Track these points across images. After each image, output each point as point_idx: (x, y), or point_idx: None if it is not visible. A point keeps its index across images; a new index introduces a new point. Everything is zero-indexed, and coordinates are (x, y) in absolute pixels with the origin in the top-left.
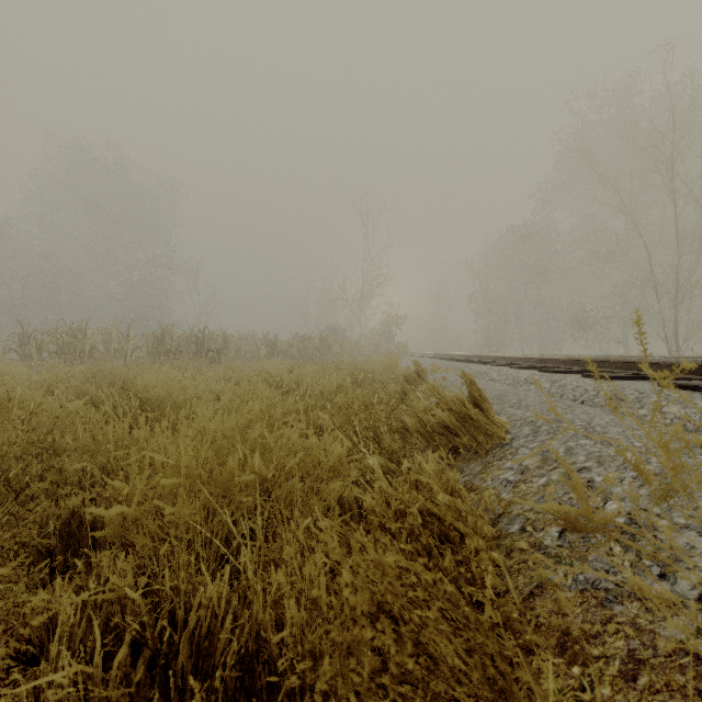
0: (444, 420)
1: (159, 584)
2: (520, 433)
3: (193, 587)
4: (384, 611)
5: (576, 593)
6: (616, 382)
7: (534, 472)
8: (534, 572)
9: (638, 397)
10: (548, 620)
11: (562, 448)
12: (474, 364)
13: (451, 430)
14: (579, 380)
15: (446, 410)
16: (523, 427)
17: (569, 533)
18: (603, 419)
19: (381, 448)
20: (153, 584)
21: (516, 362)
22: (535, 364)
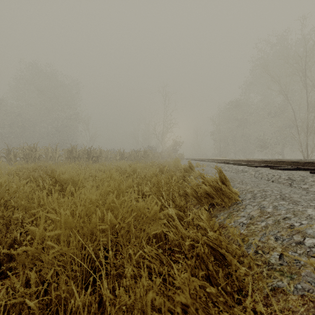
0: (206, 190)
1: (51, 289)
2: (246, 197)
3: (69, 295)
4: (185, 311)
5: (298, 297)
6: (288, 171)
7: (257, 218)
8: (268, 280)
9: (302, 179)
10: (283, 314)
11: (270, 205)
12: (215, 163)
13: (210, 195)
14: (269, 170)
15: (208, 185)
16: (247, 194)
17: (285, 256)
18: (287, 190)
19: (174, 204)
20: (48, 289)
21: (235, 162)
22: (245, 163)
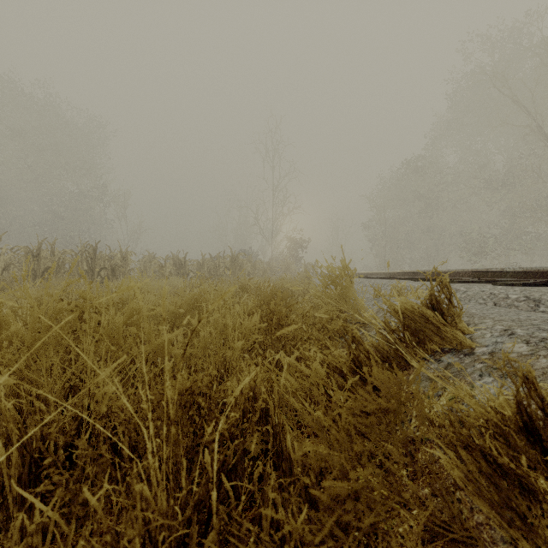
0: None
1: None
2: None
3: None
4: None
5: None
6: None
7: None
8: None
9: None
10: None
11: None
12: None
13: None
14: None
15: None
16: None
17: None
18: None
19: None
20: None
21: (547, 279)
22: None
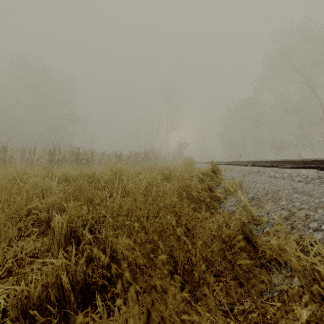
0: None
1: None
2: None
3: None
4: None
5: None
6: None
7: None
8: None
9: None
10: None
11: None
12: (241, 166)
13: None
14: None
15: None
16: None
17: None
18: None
19: None
20: None
21: (274, 164)
22: (298, 165)
